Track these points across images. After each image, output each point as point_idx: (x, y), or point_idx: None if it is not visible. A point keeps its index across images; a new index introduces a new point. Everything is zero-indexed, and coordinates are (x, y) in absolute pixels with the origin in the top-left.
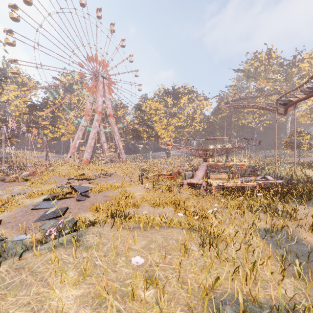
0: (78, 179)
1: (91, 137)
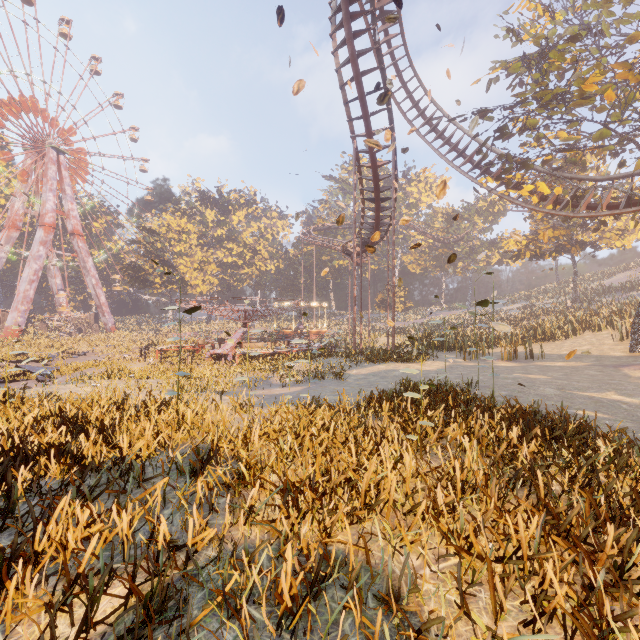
0: (15, 362)
1: (27, 278)
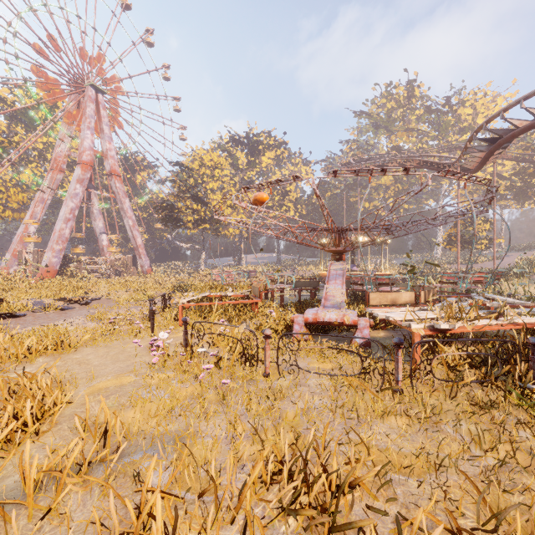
0: None
1: (62, 216)
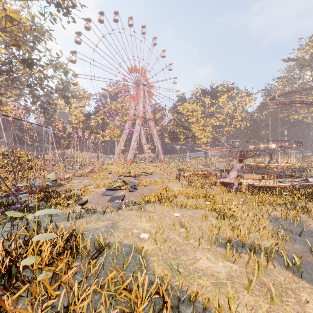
0: (126, 176)
1: (133, 139)
